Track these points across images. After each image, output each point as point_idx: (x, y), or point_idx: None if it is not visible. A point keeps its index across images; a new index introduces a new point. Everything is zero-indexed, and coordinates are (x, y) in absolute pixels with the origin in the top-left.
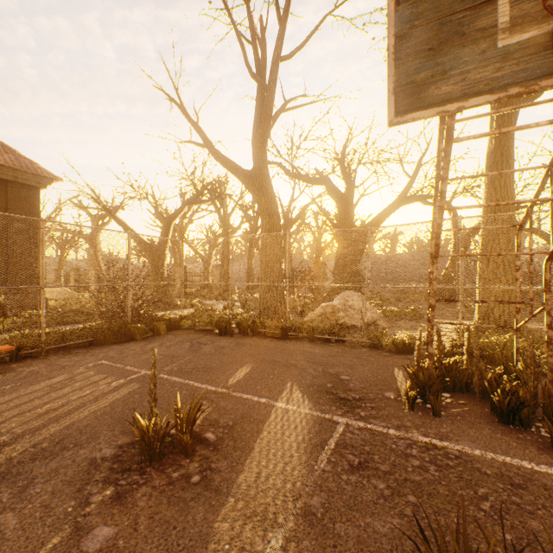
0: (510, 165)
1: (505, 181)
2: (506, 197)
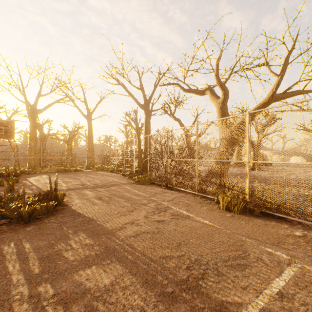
0: (34, 128)
1: (34, 132)
2: (35, 135)
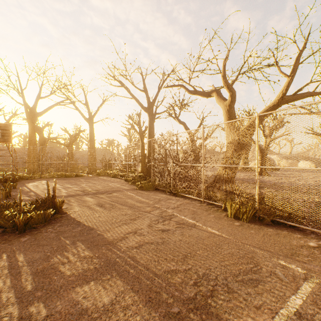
0: (33, 132)
1: (33, 135)
2: (34, 139)
